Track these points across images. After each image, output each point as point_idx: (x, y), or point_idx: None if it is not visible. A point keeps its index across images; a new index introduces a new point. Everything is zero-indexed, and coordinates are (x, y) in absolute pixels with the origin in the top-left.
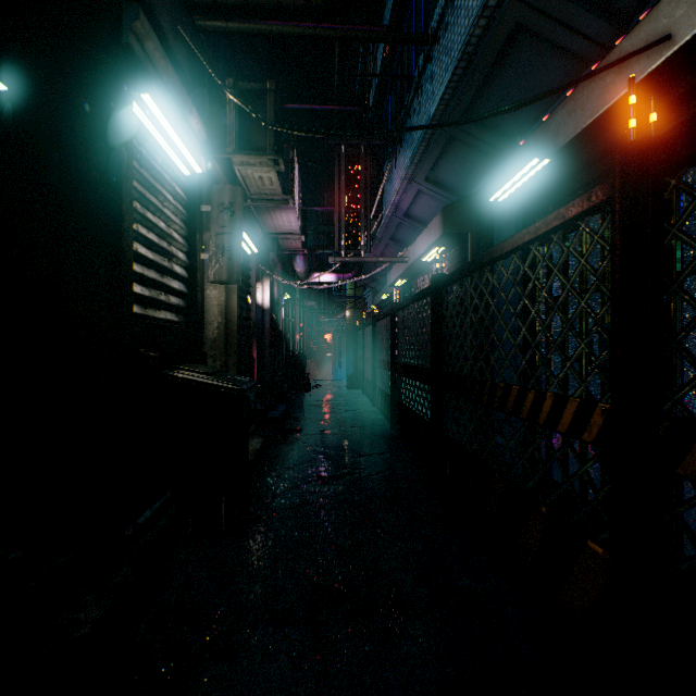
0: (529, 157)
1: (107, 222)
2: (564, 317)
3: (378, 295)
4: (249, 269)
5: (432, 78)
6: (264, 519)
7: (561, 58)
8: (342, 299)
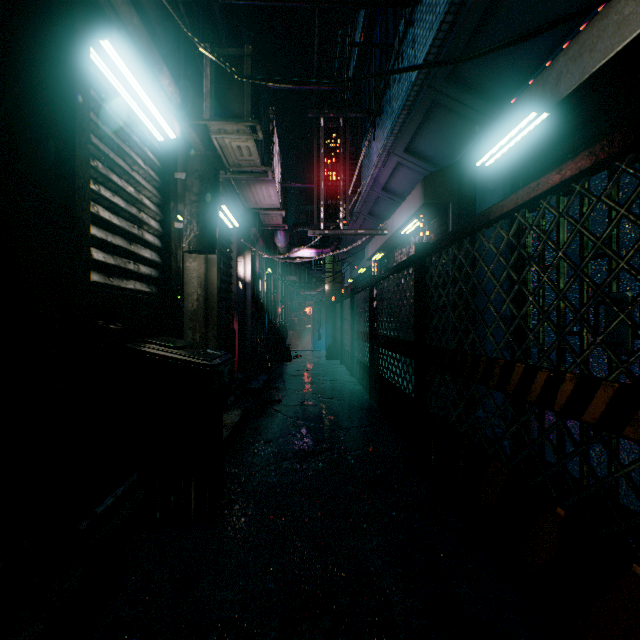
0: (521, 114)
1: (58, 179)
2: (592, 281)
3: (356, 269)
4: (230, 242)
5: (414, 42)
6: (238, 503)
7: (561, 2)
8: (321, 274)
